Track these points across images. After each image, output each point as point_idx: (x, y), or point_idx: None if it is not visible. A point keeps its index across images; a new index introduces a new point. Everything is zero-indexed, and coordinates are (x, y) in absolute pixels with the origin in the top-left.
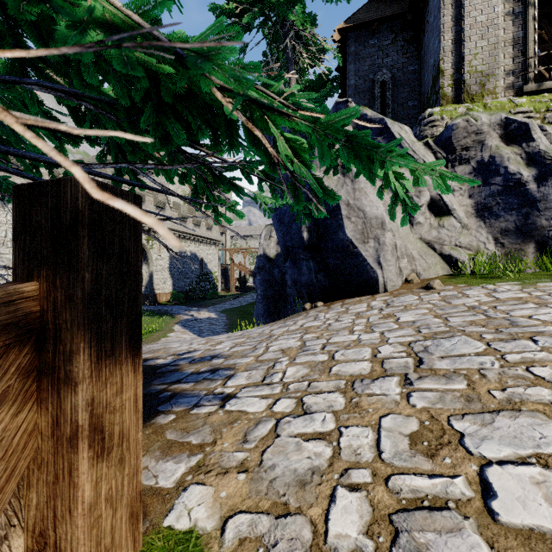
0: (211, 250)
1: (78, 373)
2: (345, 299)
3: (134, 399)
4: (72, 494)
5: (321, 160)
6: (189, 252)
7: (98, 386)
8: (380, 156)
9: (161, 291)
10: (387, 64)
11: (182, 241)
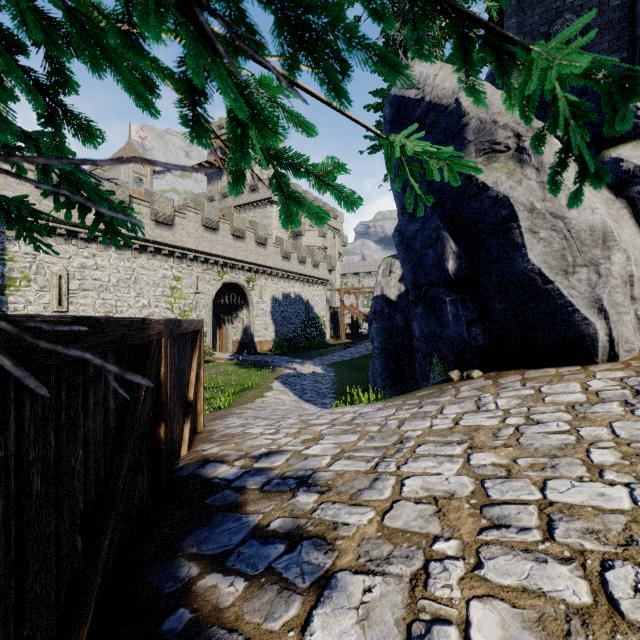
0: (318, 291)
1: None
2: (525, 370)
3: None
4: None
5: None
6: (293, 293)
7: None
8: None
9: (263, 338)
10: (572, 5)
11: (285, 282)
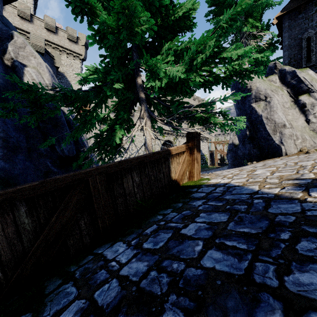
0: (204, 143)
1: (195, 153)
2: (266, 159)
3: (199, 158)
4: (194, 166)
5: (223, 127)
6: None
7: (196, 155)
8: (230, 126)
9: None
10: (312, 26)
11: None
